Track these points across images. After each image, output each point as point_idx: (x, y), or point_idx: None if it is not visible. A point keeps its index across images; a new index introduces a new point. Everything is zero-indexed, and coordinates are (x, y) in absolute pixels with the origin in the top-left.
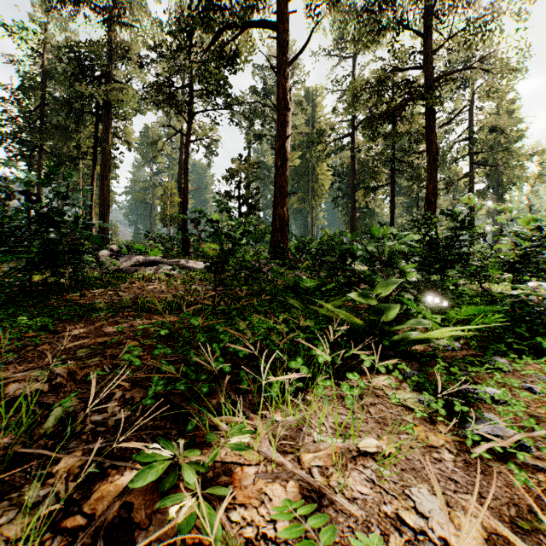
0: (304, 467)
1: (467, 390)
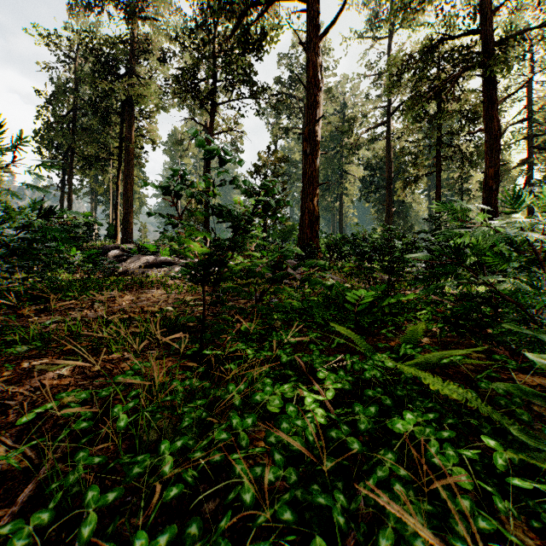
0: None
1: None
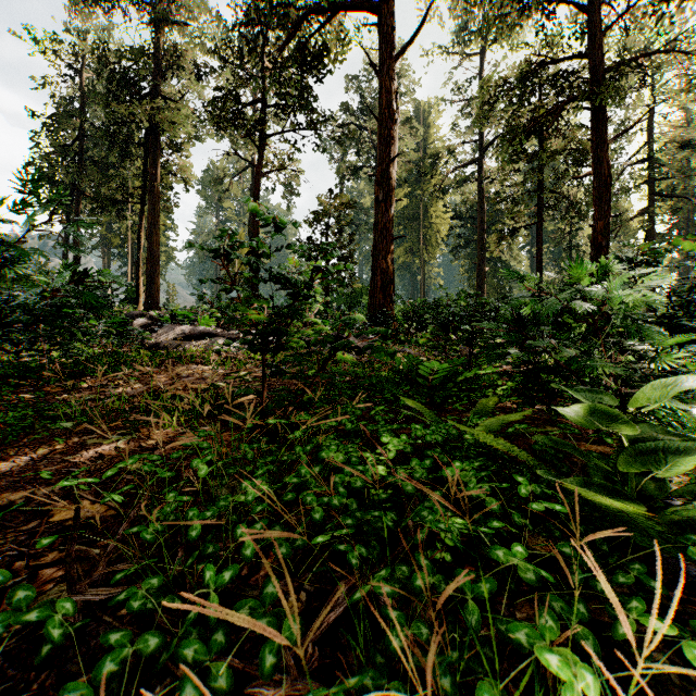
0: None
1: None
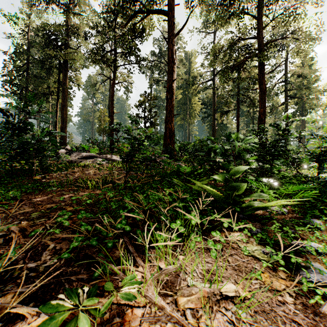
0: (180, 309)
1: (297, 244)
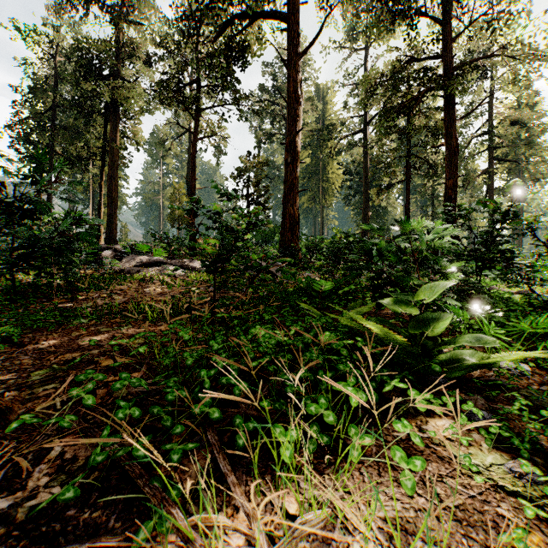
0: None
1: None
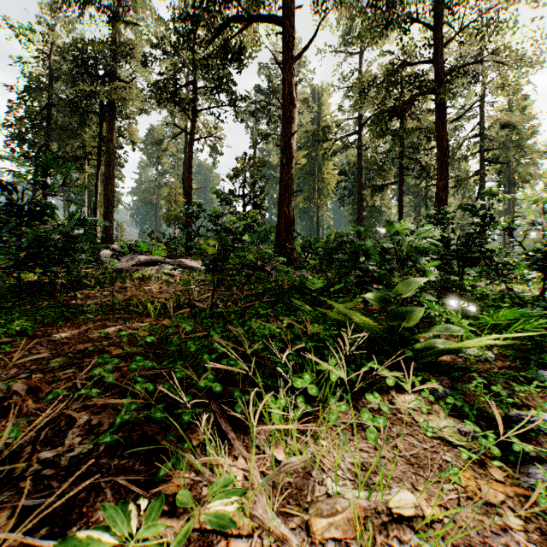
0: (316, 540)
1: (518, 417)
